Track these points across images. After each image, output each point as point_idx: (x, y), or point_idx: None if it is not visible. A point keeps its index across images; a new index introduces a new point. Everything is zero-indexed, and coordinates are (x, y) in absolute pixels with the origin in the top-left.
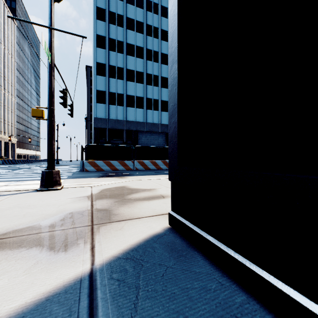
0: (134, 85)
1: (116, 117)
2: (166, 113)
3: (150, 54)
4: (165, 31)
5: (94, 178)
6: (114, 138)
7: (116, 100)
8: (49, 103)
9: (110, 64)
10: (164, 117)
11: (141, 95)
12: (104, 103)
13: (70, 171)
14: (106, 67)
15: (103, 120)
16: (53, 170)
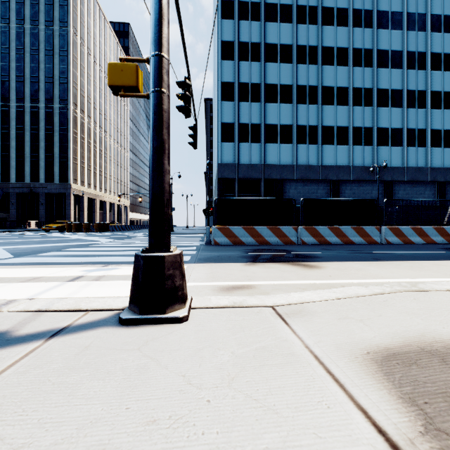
0: (277, 107)
1: (249, 160)
2: (330, 147)
3: (303, 54)
4: (330, 9)
5: (245, 265)
6: (246, 193)
7: (249, 135)
8: (155, 41)
9: (240, 82)
10: (328, 153)
11: (289, 121)
12: (231, 141)
13: (191, 243)
14: (234, 87)
15: (230, 167)
16: (166, 252)
